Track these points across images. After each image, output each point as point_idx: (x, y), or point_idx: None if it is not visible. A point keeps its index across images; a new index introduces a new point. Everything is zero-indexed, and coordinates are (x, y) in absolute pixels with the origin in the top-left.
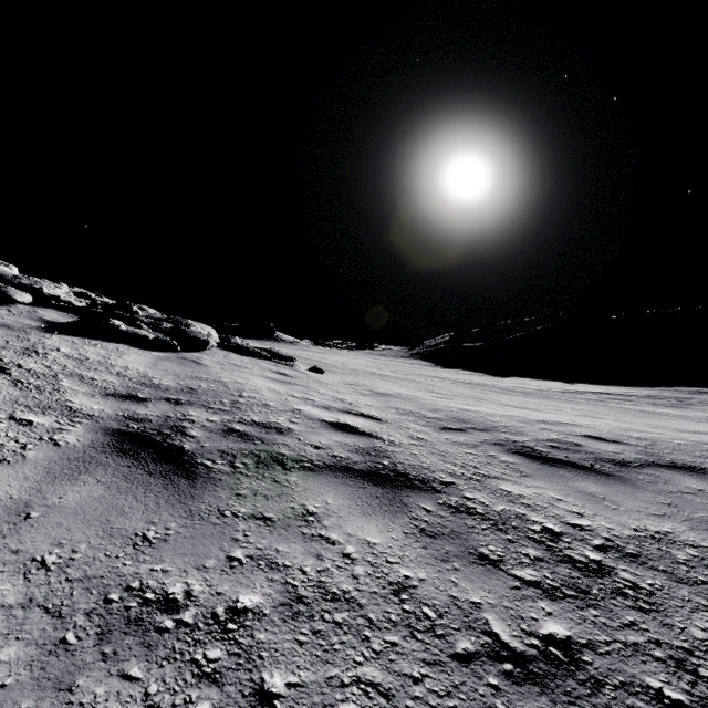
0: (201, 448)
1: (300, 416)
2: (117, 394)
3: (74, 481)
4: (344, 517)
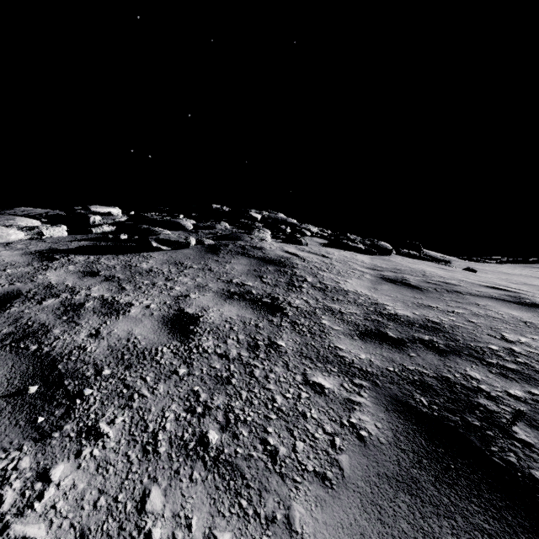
0: (418, 285)
1: (465, 282)
2: (369, 268)
3: (381, 286)
4: (497, 307)
